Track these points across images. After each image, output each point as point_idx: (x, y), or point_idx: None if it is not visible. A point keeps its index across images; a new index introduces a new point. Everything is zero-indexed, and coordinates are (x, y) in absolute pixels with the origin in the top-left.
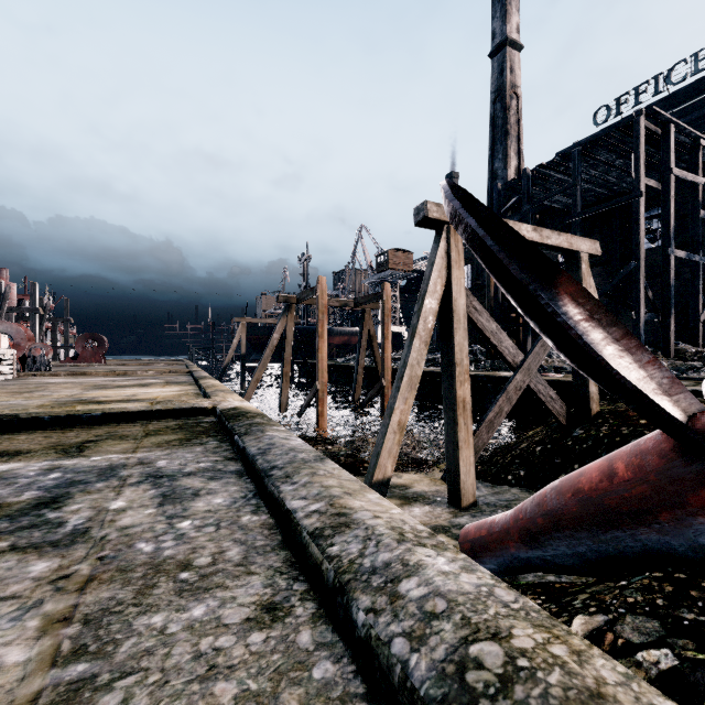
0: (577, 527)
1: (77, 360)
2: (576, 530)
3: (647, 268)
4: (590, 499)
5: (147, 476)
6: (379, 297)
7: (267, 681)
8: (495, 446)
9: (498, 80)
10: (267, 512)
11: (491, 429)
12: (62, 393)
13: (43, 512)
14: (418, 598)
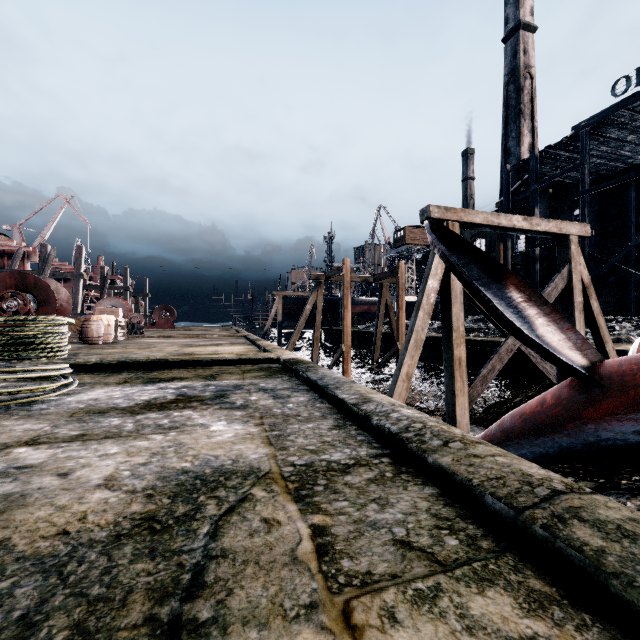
0: (521, 437)
1: (155, 326)
2: (520, 439)
3: None
4: (529, 418)
5: (259, 389)
6: (395, 274)
7: (341, 438)
8: (495, 401)
9: (511, 63)
10: (328, 404)
11: (485, 382)
12: (169, 349)
13: (222, 399)
14: (396, 417)
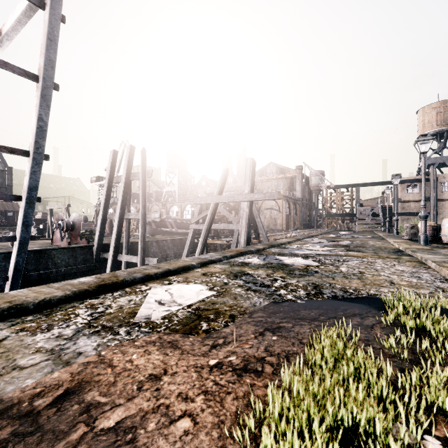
0: None
1: None
2: None
3: None
4: None
5: None
6: None
7: None
8: None
9: None
10: None
11: None
12: None
13: None
14: None
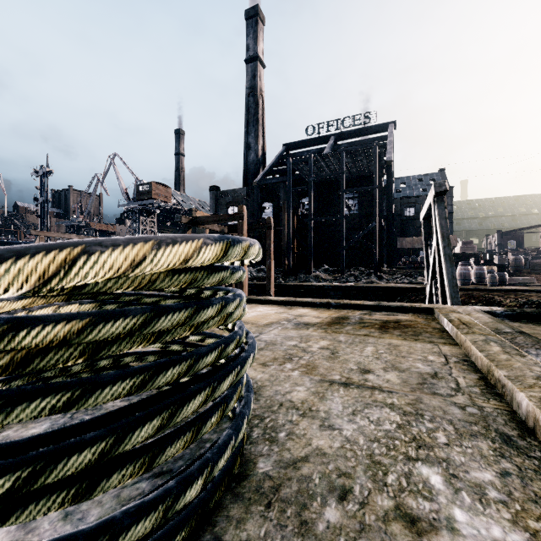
0: None
1: None
2: None
3: (347, 224)
4: None
5: None
6: (266, 228)
7: None
8: None
9: (252, 81)
10: None
11: None
12: None
13: None
14: None
